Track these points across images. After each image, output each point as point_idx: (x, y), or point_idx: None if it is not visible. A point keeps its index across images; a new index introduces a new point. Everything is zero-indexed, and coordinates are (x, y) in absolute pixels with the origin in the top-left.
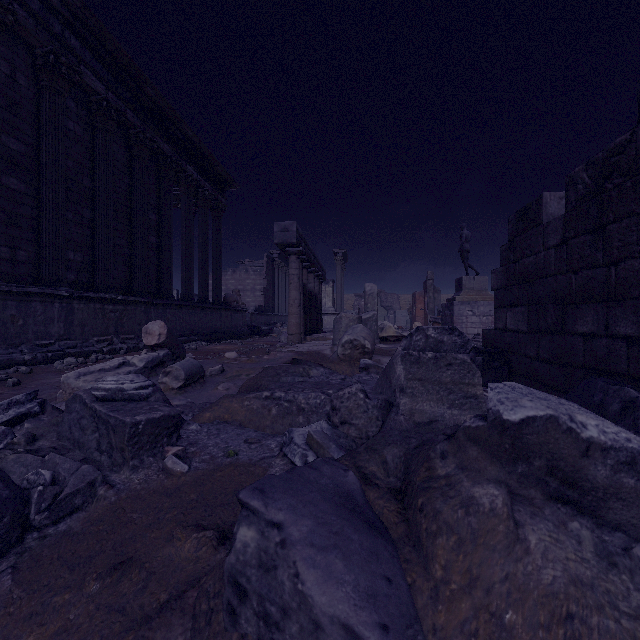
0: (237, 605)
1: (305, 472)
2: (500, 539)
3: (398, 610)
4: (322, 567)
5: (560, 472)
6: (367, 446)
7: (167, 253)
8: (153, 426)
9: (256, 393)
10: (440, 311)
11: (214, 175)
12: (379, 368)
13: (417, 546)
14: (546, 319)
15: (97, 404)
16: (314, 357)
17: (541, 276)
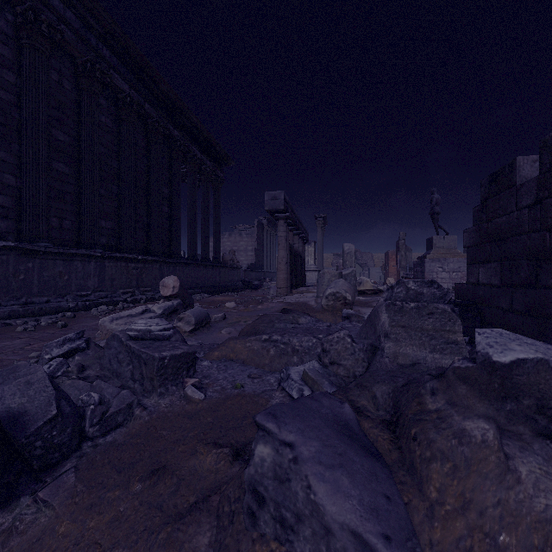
0: (256, 509)
1: (307, 402)
2: (492, 468)
3: (398, 524)
4: (330, 482)
5: (550, 411)
6: (357, 383)
7: (177, 220)
8: (175, 361)
9: (256, 336)
10: (411, 268)
11: (214, 154)
12: (360, 317)
13: (410, 471)
14: (519, 274)
15: (131, 342)
16: (301, 307)
17: (514, 234)
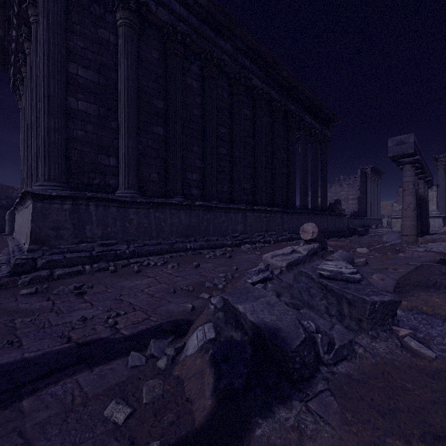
0: None
1: None
2: None
3: None
4: None
5: None
6: None
7: (292, 178)
8: (383, 307)
9: None
10: None
11: (322, 117)
12: None
13: None
14: None
15: (324, 280)
16: None
17: None
